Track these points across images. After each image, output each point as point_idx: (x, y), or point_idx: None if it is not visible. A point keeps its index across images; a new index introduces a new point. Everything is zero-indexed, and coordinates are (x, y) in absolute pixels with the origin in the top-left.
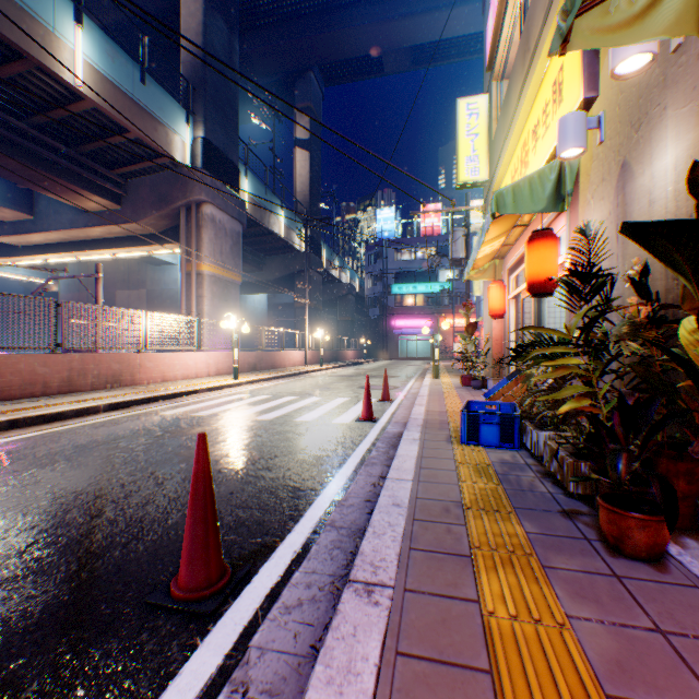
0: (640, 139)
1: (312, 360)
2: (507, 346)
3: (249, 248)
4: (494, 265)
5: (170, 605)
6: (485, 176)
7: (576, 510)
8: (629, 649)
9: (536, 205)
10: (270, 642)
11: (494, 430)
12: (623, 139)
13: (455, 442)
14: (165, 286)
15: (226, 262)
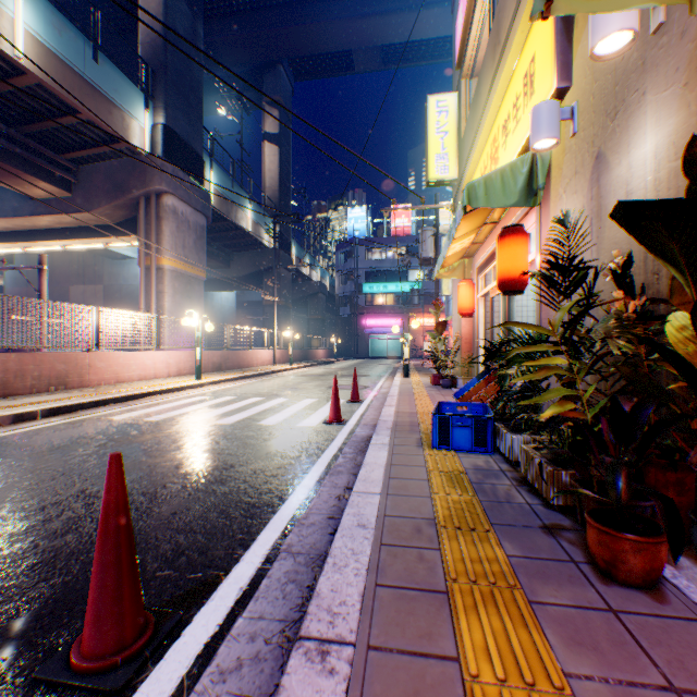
0: (617, 128)
1: (282, 360)
2: (476, 345)
3: (215, 243)
4: (463, 264)
5: (66, 681)
6: (455, 174)
7: (558, 525)
8: None
9: (508, 199)
10: None
11: (466, 434)
12: (597, 129)
13: (427, 447)
14: (124, 282)
15: (189, 257)
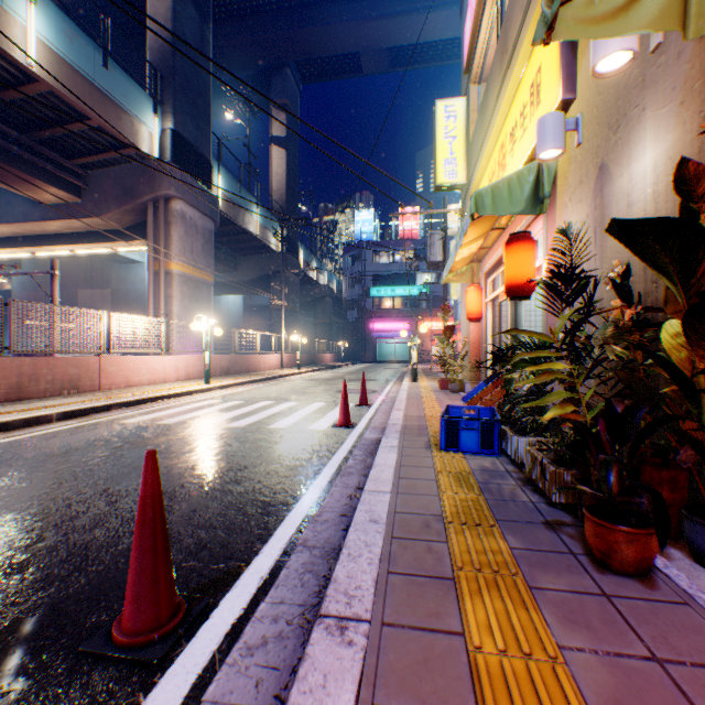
0: (618, 140)
1: (289, 364)
2: (484, 350)
3: (223, 247)
4: (471, 269)
5: (110, 654)
6: (463, 179)
7: (559, 521)
8: (627, 684)
9: (515, 207)
10: (227, 695)
11: (474, 436)
12: (601, 141)
13: (435, 449)
14: (132, 286)
15: (198, 261)
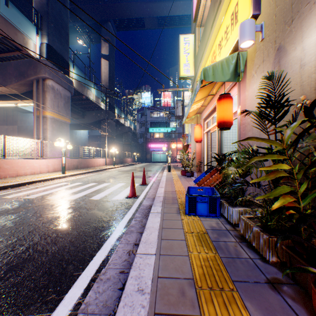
0: (293, 28)
1: (110, 163)
2: (203, 156)
3: (77, 106)
4: (197, 117)
5: None
6: (192, 74)
7: (276, 279)
8: None
9: (225, 77)
10: None
11: (205, 206)
12: (279, 33)
13: (182, 214)
14: (29, 124)
15: (61, 111)
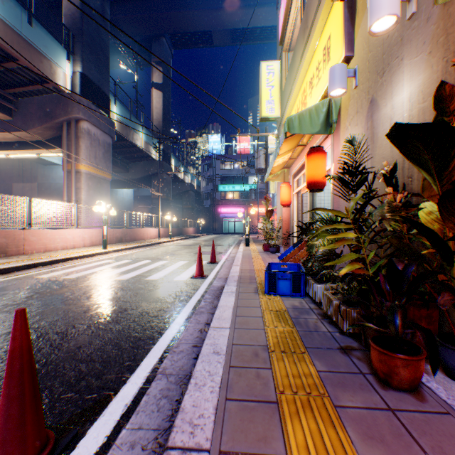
0: (384, 82)
1: (164, 235)
2: (292, 225)
3: (118, 156)
4: (284, 172)
5: None
6: (278, 114)
7: (349, 346)
8: None
9: (314, 129)
10: None
11: (287, 284)
12: (371, 83)
13: (261, 293)
14: (53, 181)
15: (99, 164)
